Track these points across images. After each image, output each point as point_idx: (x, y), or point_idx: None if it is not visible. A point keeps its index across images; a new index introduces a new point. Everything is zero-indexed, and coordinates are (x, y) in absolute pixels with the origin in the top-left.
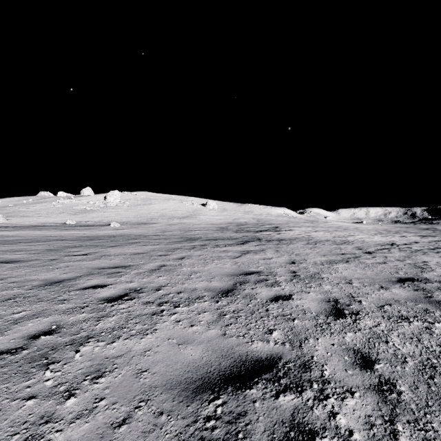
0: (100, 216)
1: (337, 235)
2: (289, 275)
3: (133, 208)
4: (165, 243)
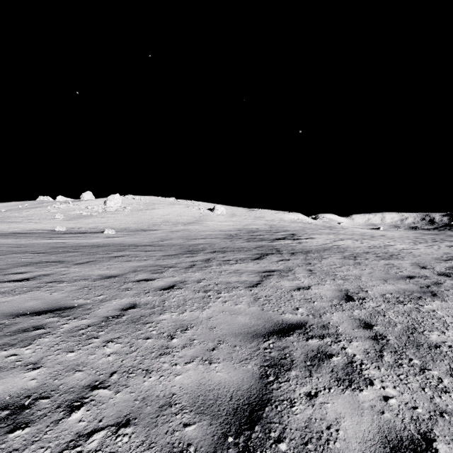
0: (97, 222)
1: (371, 244)
2: (363, 335)
3: (134, 213)
4: (156, 258)
